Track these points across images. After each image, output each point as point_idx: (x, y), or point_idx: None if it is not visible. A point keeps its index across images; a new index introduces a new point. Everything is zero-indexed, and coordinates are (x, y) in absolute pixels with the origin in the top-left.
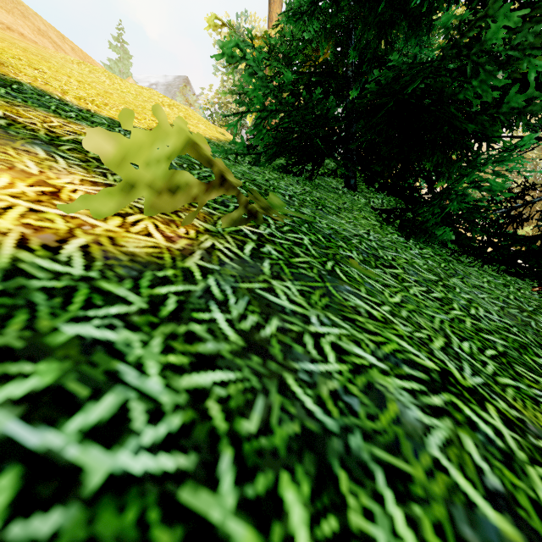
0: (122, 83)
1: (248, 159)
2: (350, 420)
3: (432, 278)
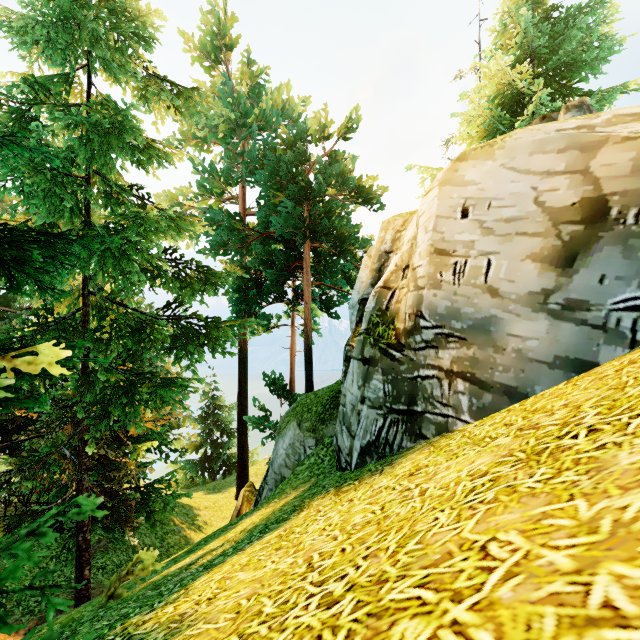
0: None
1: None
2: None
3: None
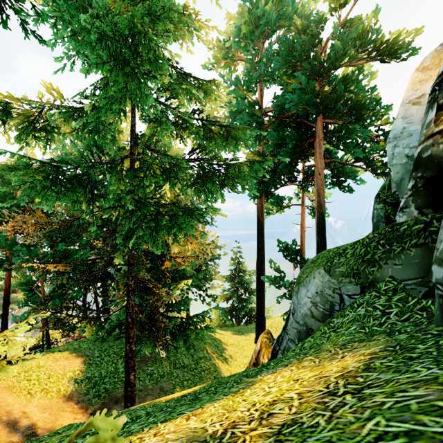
0: None
1: None
2: None
3: None
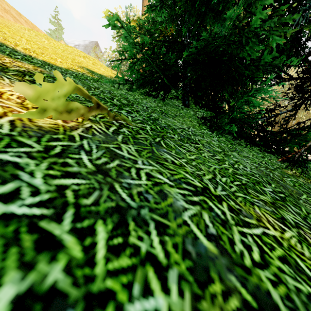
0: (55, 43)
1: (127, 88)
2: (144, 203)
3: (218, 150)
